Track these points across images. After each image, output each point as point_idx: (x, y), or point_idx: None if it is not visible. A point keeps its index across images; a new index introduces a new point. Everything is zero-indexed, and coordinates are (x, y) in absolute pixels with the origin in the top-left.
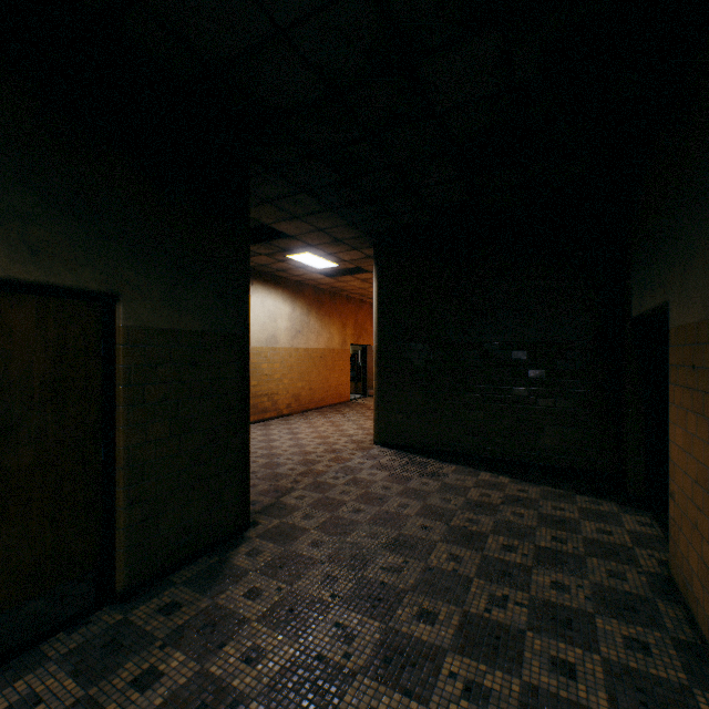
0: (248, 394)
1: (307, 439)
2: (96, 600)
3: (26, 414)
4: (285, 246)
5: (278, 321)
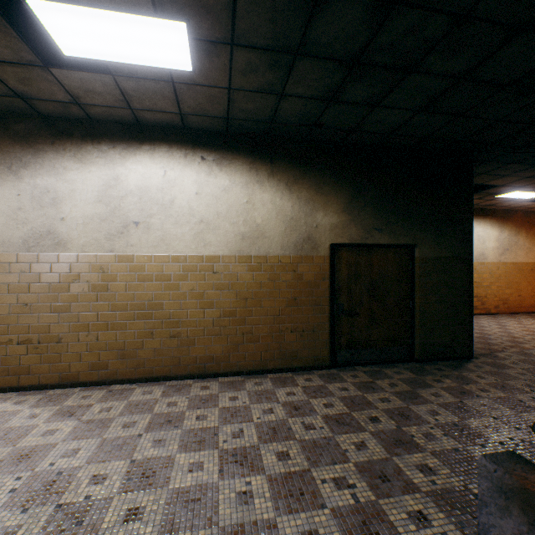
0: (472, 288)
1: (514, 330)
2: (408, 358)
3: (390, 287)
4: (493, 191)
5: (485, 243)
